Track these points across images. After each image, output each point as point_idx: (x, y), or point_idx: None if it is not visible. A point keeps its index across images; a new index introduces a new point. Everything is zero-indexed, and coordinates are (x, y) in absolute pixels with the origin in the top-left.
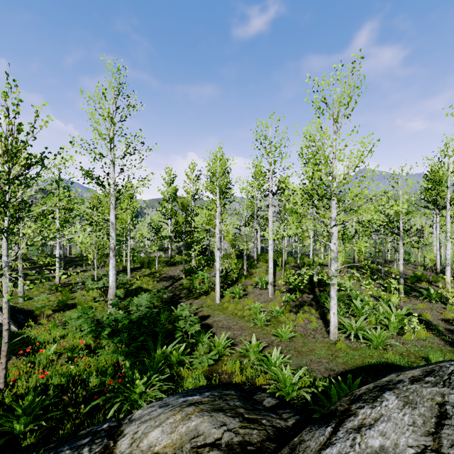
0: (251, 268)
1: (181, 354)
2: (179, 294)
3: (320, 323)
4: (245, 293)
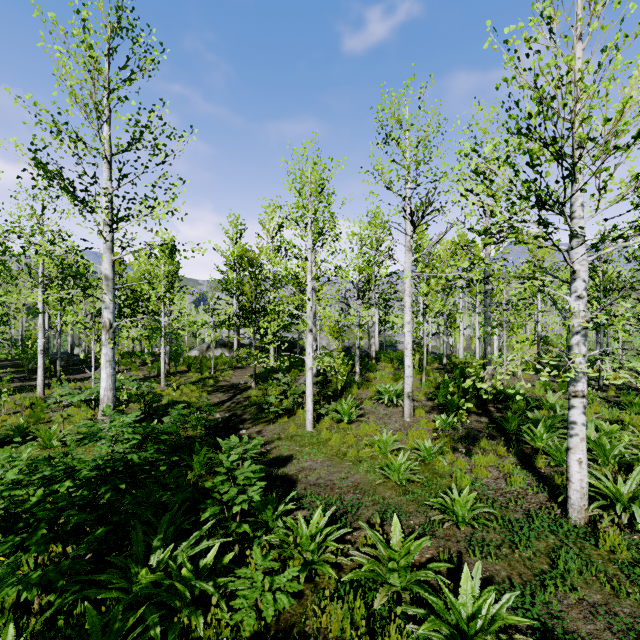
0: (367, 371)
1: (209, 568)
2: (242, 413)
3: (527, 479)
4: (359, 413)
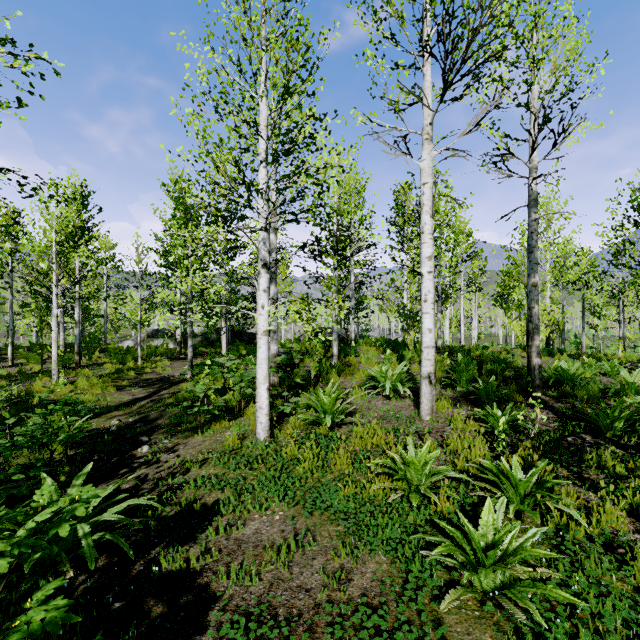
0: (345, 356)
1: None
2: (156, 417)
3: None
4: (349, 409)
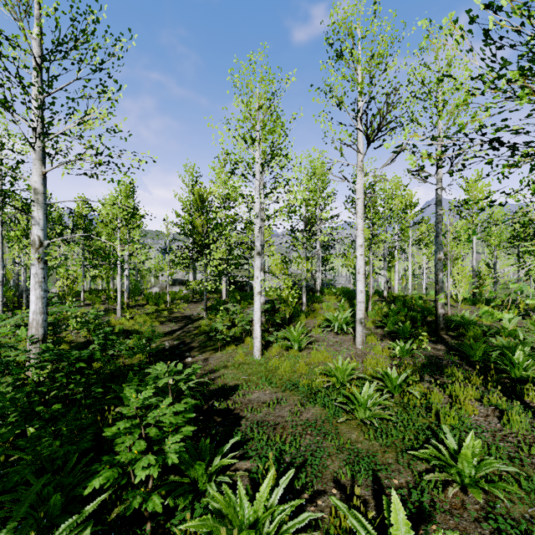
0: (312, 303)
1: None
2: (190, 341)
3: (525, 417)
4: (309, 340)
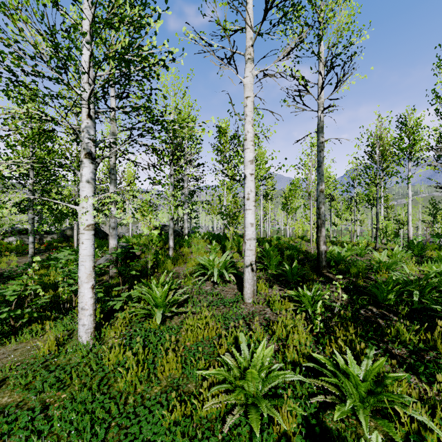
0: (180, 247)
1: None
2: None
3: None
4: (181, 299)
